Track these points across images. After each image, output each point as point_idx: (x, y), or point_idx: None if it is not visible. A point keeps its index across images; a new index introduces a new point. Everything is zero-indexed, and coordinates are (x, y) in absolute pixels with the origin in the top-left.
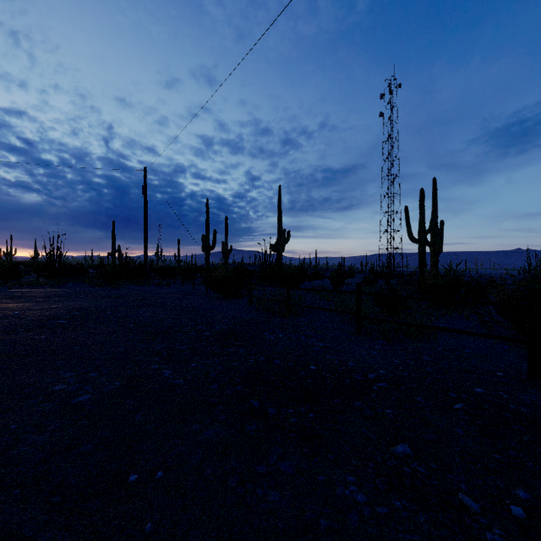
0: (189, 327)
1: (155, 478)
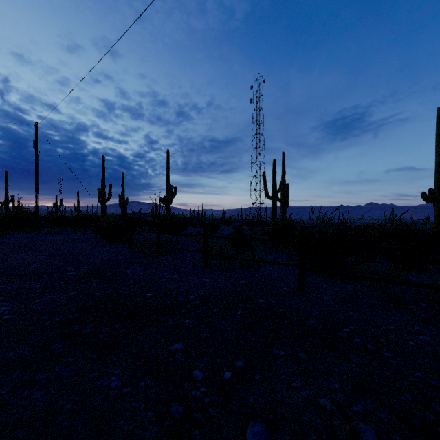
0: (57, 269)
1: None
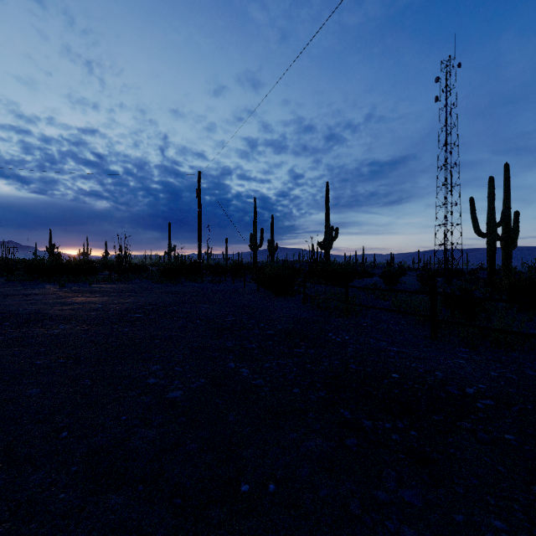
0: (251, 325)
1: (268, 491)
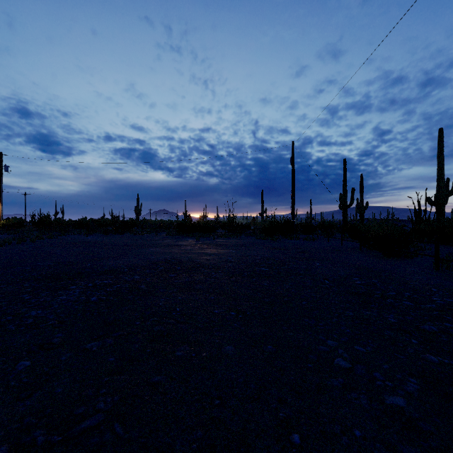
0: (393, 292)
1: None
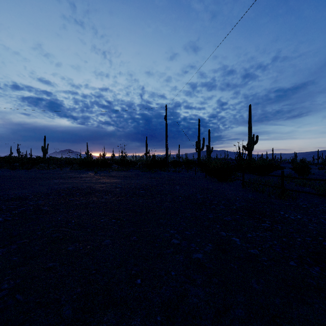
0: (216, 201)
1: None
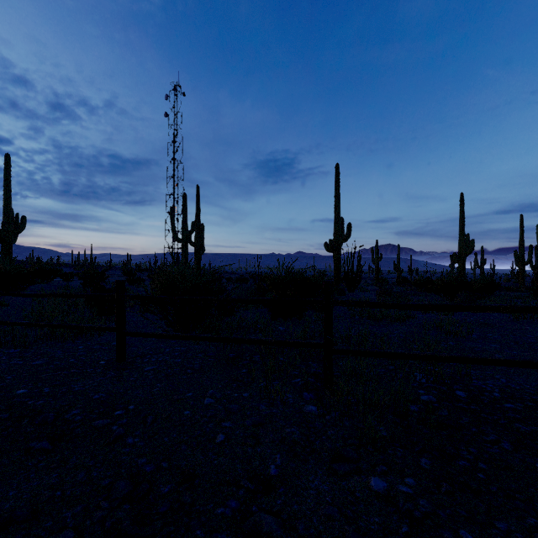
0: None
1: None
